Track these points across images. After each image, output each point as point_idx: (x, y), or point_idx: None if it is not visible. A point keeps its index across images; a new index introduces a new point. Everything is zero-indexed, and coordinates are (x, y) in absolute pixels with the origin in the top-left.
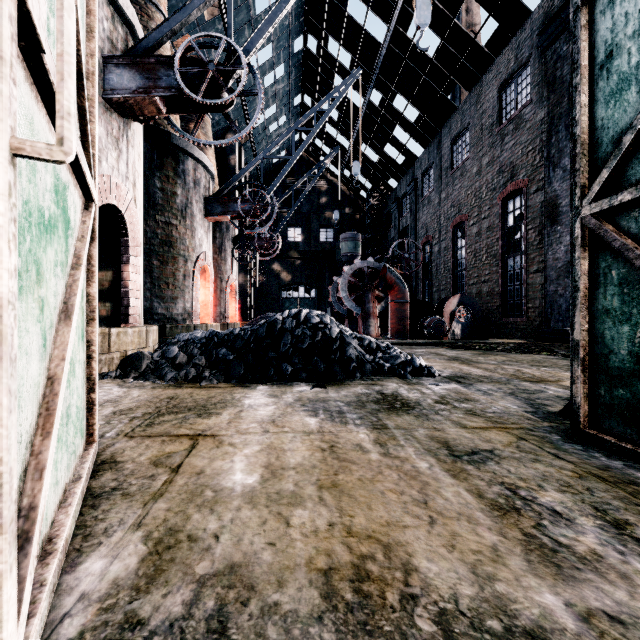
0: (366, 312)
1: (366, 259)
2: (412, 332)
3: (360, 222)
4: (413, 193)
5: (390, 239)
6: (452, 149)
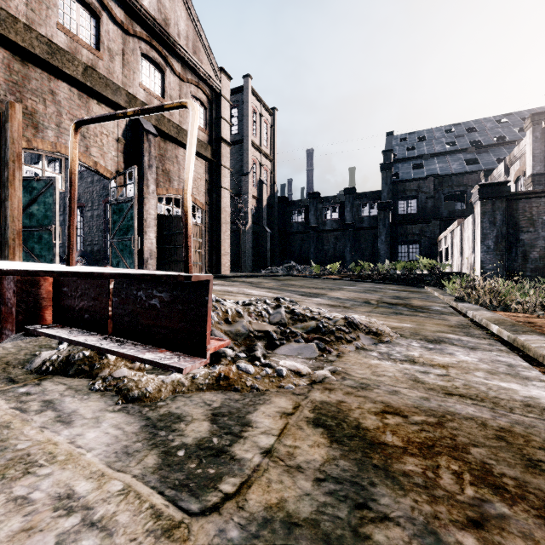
0: None
1: None
2: None
3: None
4: None
5: None
6: None
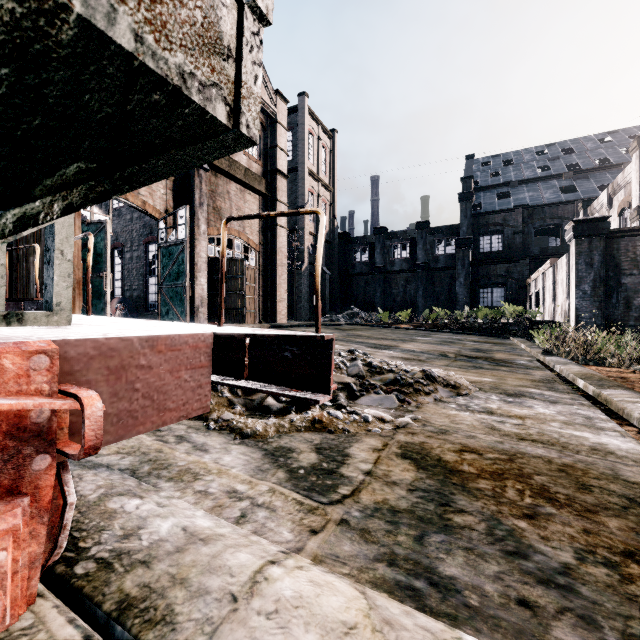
0: None
1: None
2: None
3: None
4: None
5: None
6: None
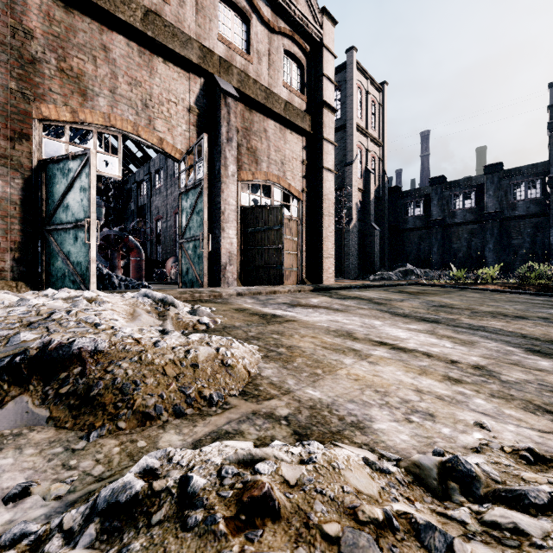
0: (113, 265)
1: (109, 223)
2: (147, 279)
3: (103, 190)
4: (149, 182)
5: (131, 210)
6: (174, 164)
